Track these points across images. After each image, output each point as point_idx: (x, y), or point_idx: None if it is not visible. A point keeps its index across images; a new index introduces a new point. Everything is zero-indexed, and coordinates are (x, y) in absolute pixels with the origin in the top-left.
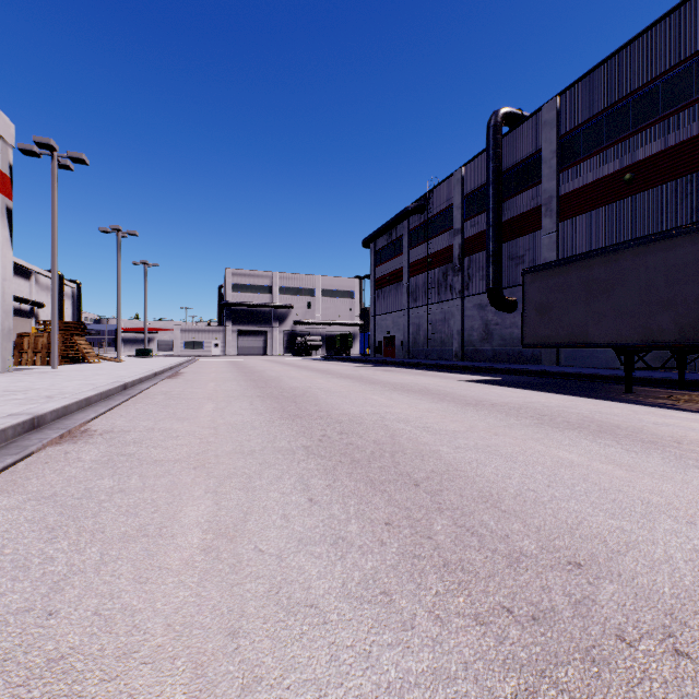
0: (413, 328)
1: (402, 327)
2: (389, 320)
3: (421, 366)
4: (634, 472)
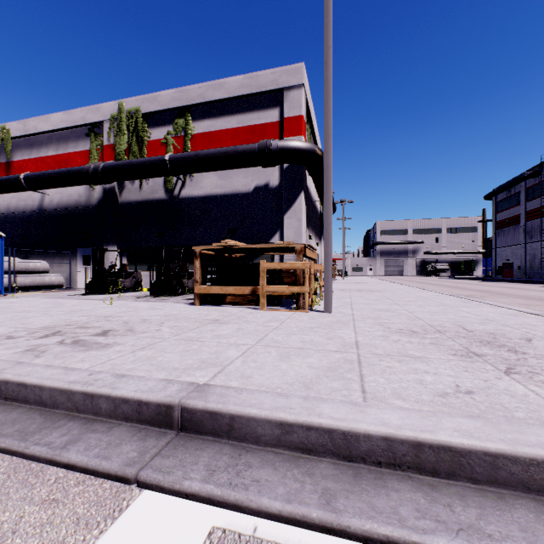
0: (529, 257)
1: (519, 256)
2: (508, 251)
3: (528, 282)
4: (540, 294)
